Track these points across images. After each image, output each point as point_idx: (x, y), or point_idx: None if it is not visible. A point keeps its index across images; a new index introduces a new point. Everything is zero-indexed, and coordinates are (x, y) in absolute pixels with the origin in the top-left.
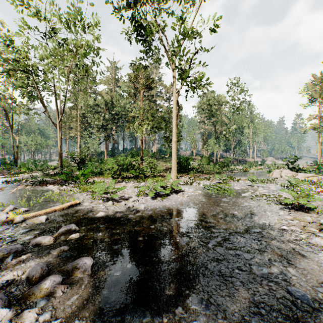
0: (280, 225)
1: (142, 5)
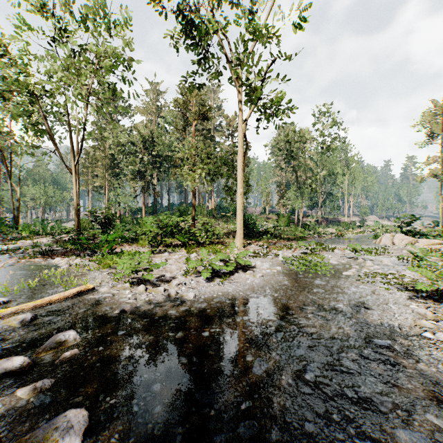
0: (419, 330)
1: None
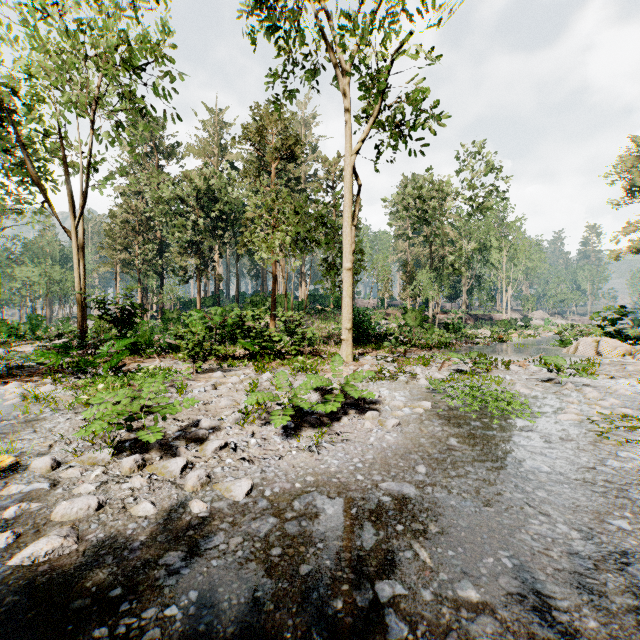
0: None
1: None
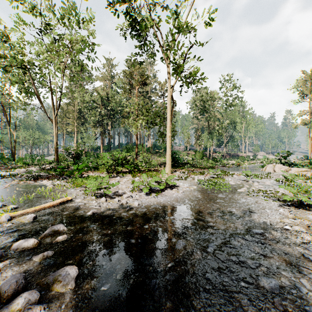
0: (283, 224)
1: (136, 0)
